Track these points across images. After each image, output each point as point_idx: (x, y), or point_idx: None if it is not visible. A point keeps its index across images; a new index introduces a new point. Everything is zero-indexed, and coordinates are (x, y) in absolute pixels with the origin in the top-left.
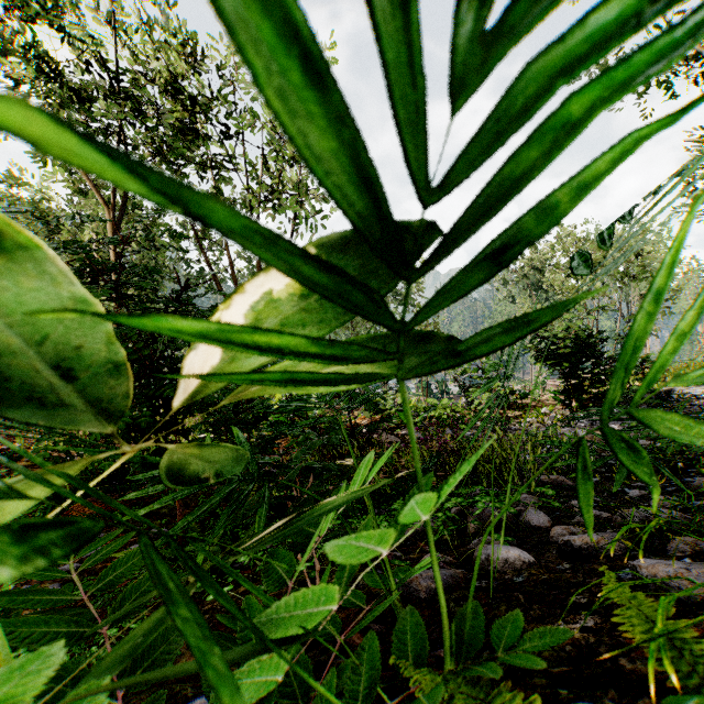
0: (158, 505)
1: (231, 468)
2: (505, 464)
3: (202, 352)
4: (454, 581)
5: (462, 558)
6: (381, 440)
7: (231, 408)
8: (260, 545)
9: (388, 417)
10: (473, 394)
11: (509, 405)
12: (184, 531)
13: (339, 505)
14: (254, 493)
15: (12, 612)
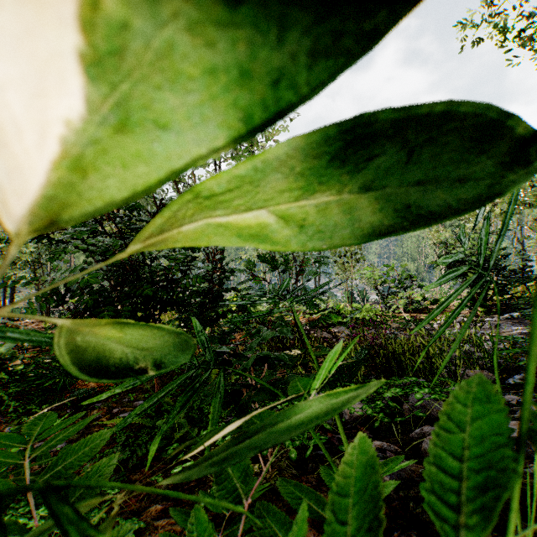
0: (119, 390)
1: (174, 356)
2: (427, 358)
3: (10, 42)
4: (407, 474)
5: (408, 448)
6: (317, 336)
7: (198, 307)
8: (205, 463)
9: (326, 316)
10: (425, 288)
11: (421, 309)
12: (160, 405)
13: (316, 415)
14: (216, 376)
15: (22, 467)
